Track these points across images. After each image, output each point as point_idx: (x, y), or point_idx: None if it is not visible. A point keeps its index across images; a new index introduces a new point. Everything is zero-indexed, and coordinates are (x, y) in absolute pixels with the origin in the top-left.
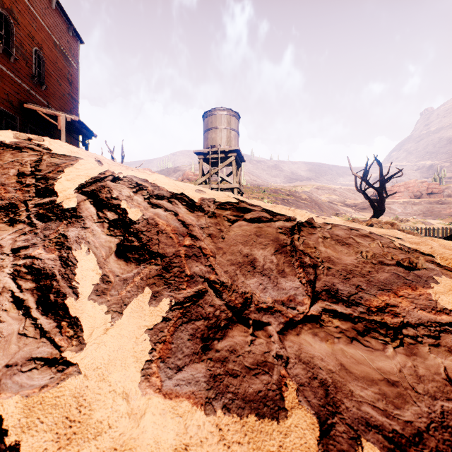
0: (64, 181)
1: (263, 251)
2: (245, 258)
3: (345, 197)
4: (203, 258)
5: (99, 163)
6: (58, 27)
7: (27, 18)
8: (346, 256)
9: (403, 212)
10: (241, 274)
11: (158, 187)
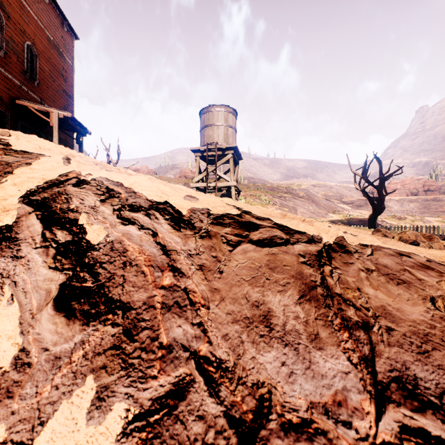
0: (9, 185)
1: (281, 297)
2: (254, 310)
3: (342, 194)
4: (189, 309)
5: (66, 161)
6: (52, 22)
7: (18, 11)
8: (409, 304)
9: (400, 210)
10: (249, 341)
11: (135, 193)
